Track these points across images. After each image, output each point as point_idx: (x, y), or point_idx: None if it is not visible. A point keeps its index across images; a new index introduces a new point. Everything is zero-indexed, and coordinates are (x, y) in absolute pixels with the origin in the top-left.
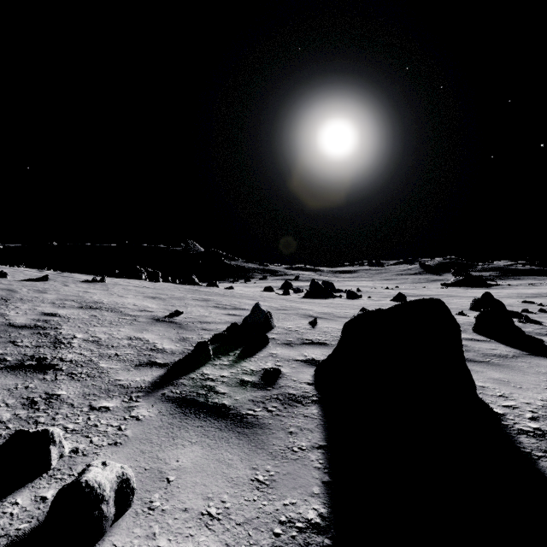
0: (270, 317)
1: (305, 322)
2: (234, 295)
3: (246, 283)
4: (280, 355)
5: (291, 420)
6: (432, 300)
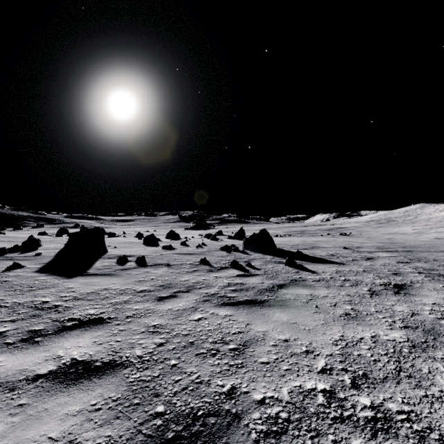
0: (40, 241)
1: (62, 244)
2: (9, 236)
3: (16, 231)
4: (43, 252)
5: (44, 258)
6: (98, 228)
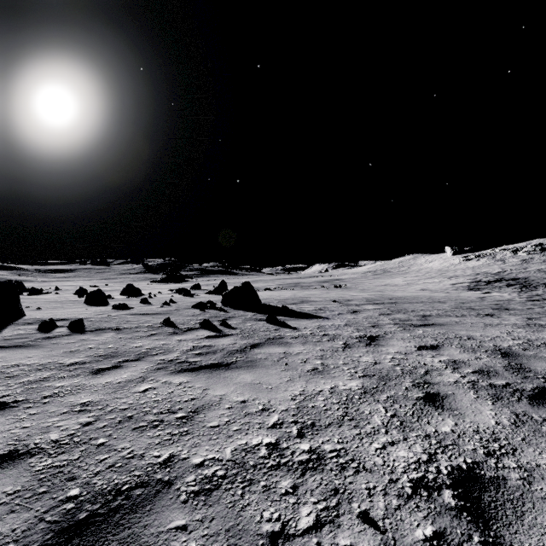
0: None
1: None
2: None
3: None
4: None
5: None
6: (8, 281)
